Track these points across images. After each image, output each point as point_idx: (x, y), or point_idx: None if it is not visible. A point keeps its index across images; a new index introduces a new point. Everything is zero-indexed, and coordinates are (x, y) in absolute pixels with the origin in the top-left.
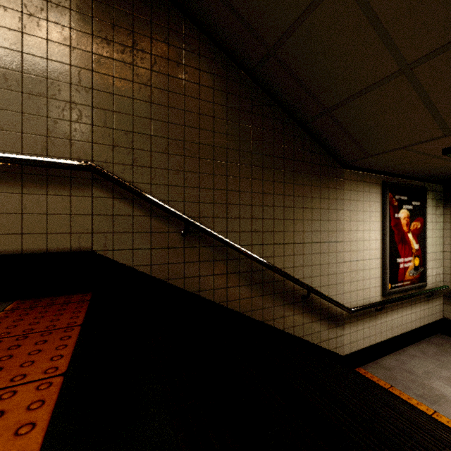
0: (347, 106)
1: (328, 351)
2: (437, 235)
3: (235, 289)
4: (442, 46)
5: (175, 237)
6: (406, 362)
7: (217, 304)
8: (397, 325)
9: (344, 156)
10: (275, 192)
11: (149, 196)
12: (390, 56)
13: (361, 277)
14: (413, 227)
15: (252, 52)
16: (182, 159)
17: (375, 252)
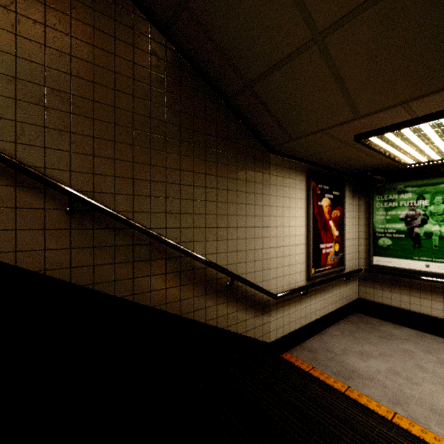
0: (267, 81)
1: (254, 340)
2: (353, 223)
3: (145, 280)
4: (348, 13)
5: (57, 215)
6: (327, 342)
7: (119, 298)
8: (320, 308)
9: (269, 139)
10: (195, 169)
11: (5, 156)
12: (302, 21)
13: (287, 262)
14: (334, 215)
15: (162, 1)
16: (68, 117)
17: (300, 238)
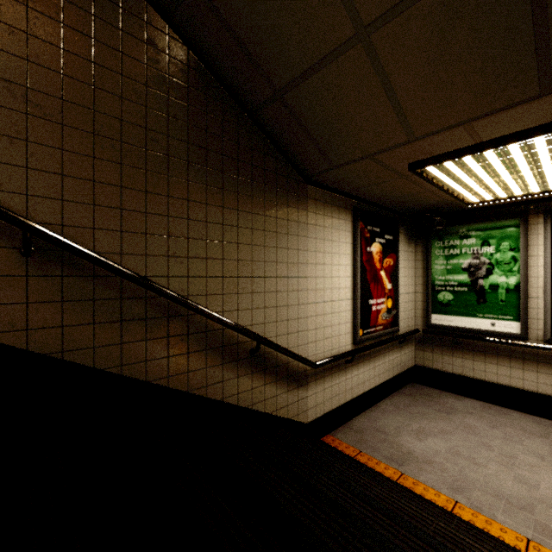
0: (302, 88)
1: (287, 420)
2: (409, 275)
3: (138, 346)
4: (399, 3)
5: (5, 256)
6: (378, 420)
7: (101, 371)
8: (369, 378)
9: (306, 166)
10: (208, 201)
11: None
12: (343, 10)
13: (329, 322)
14: (386, 265)
15: None
16: (23, 119)
17: (345, 292)
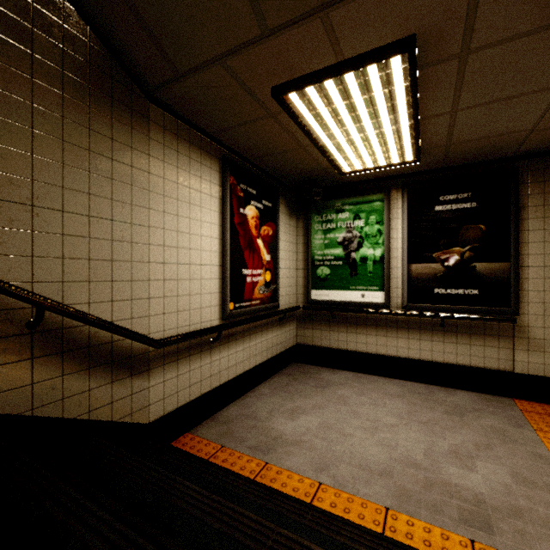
0: None
1: (110, 424)
2: (291, 249)
3: None
4: None
5: None
6: (252, 405)
7: None
8: (243, 359)
9: (143, 70)
10: None
11: None
12: None
13: (187, 290)
14: (264, 233)
15: None
16: None
17: (210, 255)
